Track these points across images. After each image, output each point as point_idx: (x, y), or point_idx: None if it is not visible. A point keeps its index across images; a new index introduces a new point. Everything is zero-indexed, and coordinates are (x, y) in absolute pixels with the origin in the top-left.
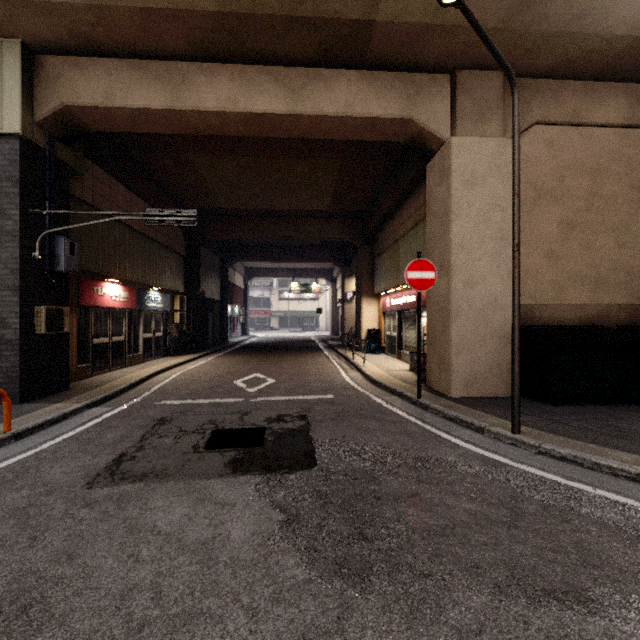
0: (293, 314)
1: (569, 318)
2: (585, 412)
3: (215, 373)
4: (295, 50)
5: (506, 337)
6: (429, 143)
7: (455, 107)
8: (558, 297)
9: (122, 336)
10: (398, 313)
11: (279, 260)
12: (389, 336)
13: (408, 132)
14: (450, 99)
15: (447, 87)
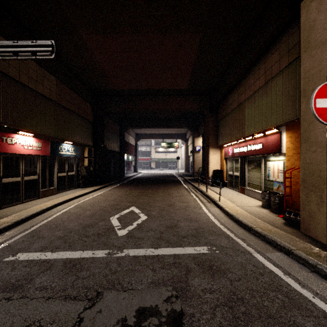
0: (163, 160)
1: None
2: None
3: (101, 205)
4: None
5: None
6: None
7: None
8: None
9: (36, 175)
10: (241, 158)
11: (154, 127)
12: (231, 175)
13: None
14: None
15: None
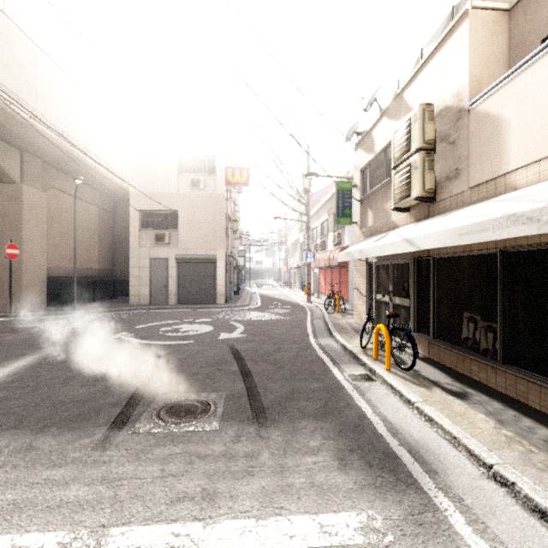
0: None
1: (62, 273)
2: (80, 307)
3: None
4: None
5: (45, 282)
6: (4, 178)
7: (23, 169)
8: (59, 264)
9: None
10: None
11: None
12: None
13: None
14: (20, 163)
15: (18, 157)
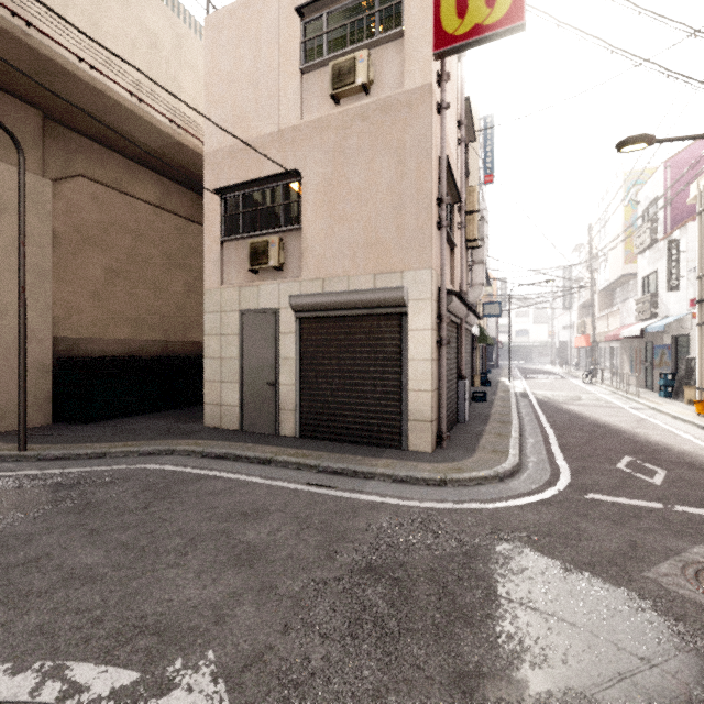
0: None
1: (114, 351)
2: (109, 424)
3: None
4: None
5: (45, 369)
6: None
7: None
8: (104, 333)
9: None
10: None
11: None
12: None
13: None
14: None
15: None
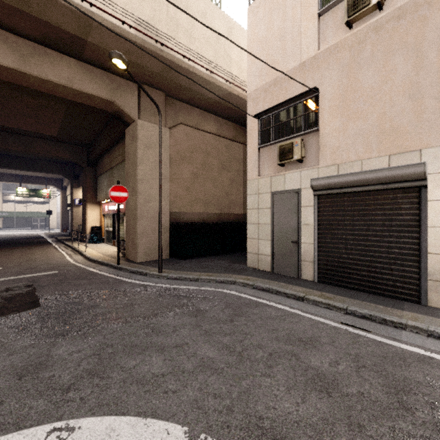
0: (20, 215)
1: (195, 219)
2: (195, 261)
3: None
4: (23, 29)
5: (166, 228)
6: (126, 118)
7: (140, 103)
8: (191, 209)
9: None
10: (113, 215)
11: (4, 167)
12: (107, 231)
13: (113, 108)
14: (137, 98)
15: (136, 91)
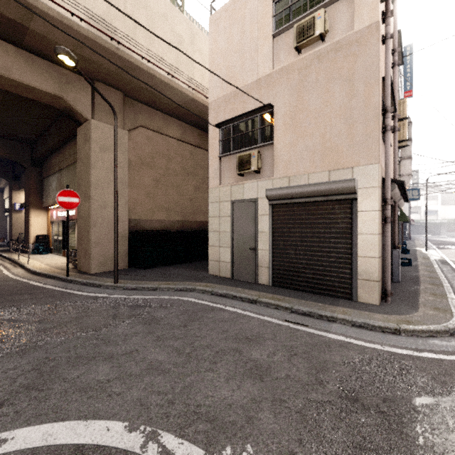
0: None
1: (157, 227)
2: (156, 270)
3: None
4: None
5: (124, 237)
6: (78, 116)
7: (94, 102)
8: (152, 216)
9: None
10: (63, 222)
11: None
12: (56, 240)
13: (62, 104)
14: (91, 96)
15: (89, 88)
